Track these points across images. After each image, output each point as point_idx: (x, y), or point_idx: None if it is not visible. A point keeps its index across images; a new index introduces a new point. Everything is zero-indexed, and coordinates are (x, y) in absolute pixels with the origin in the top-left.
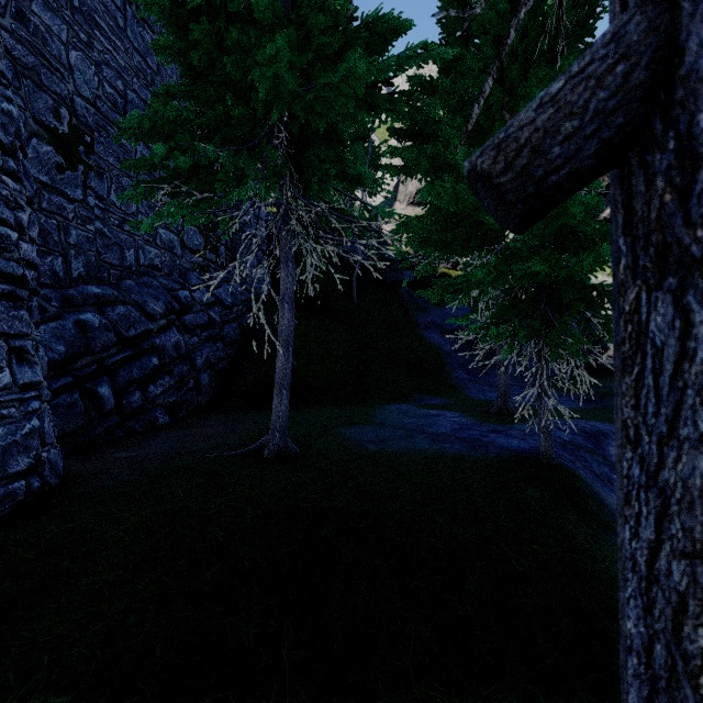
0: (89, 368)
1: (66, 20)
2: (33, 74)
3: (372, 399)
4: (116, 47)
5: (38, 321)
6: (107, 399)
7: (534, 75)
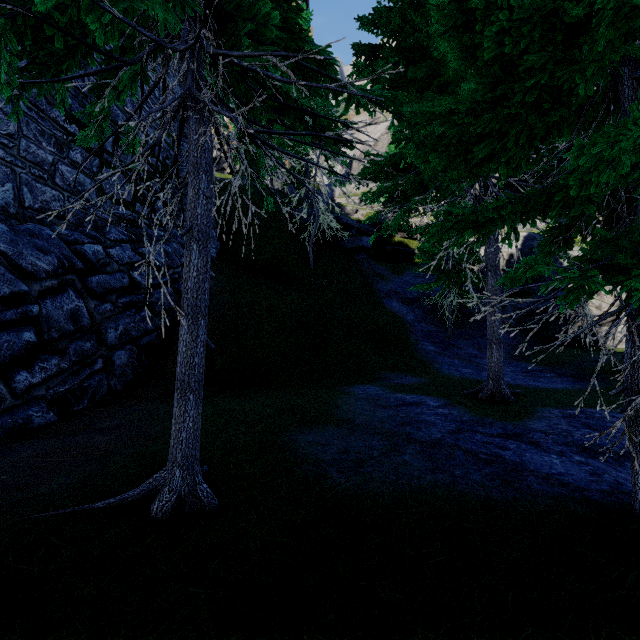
0: None
1: None
2: None
3: (332, 378)
4: None
5: None
6: None
7: None
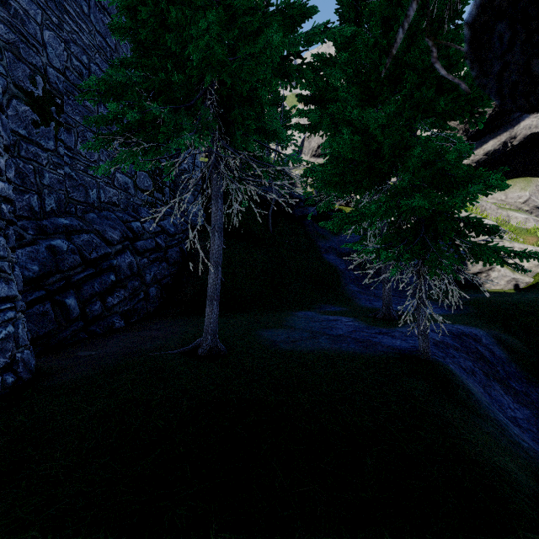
0: (58, 284)
1: (41, 6)
2: (13, 48)
3: (284, 307)
4: (82, 29)
5: (15, 246)
6: (73, 308)
7: (417, 47)
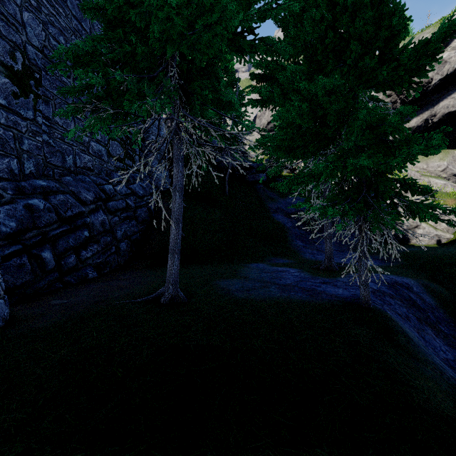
0: (35, 239)
1: None
2: None
3: (239, 259)
4: (59, 13)
5: None
6: (48, 261)
7: (361, 17)
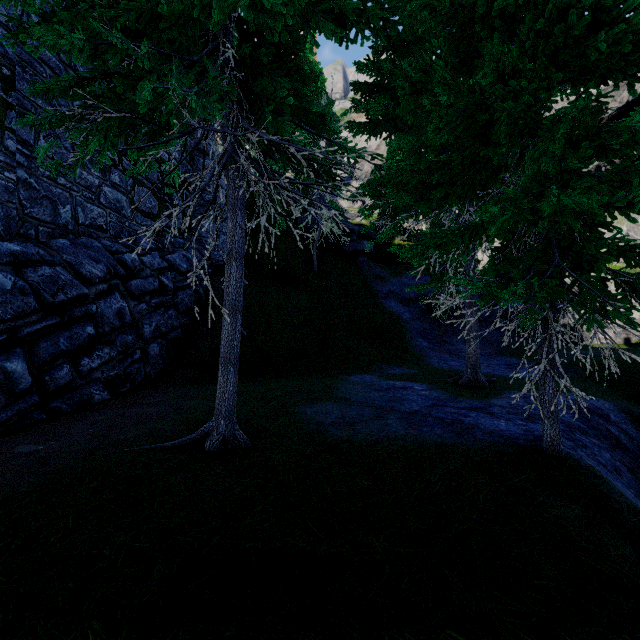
0: None
1: None
2: None
3: (334, 369)
4: None
5: None
6: (19, 376)
7: None
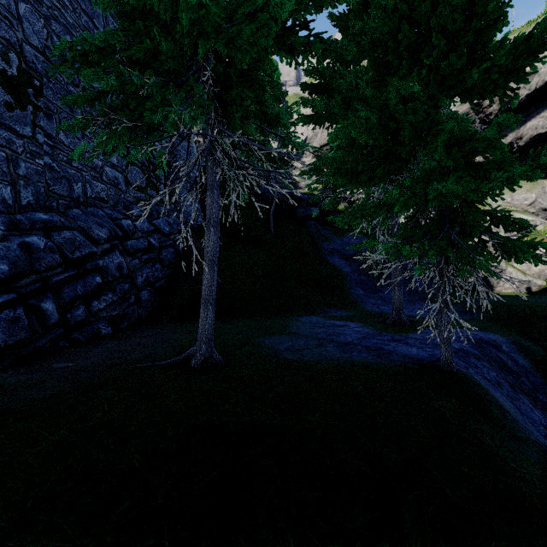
0: (33, 286)
1: None
2: None
3: (287, 311)
4: (65, 6)
5: None
6: (50, 313)
7: (447, 3)
